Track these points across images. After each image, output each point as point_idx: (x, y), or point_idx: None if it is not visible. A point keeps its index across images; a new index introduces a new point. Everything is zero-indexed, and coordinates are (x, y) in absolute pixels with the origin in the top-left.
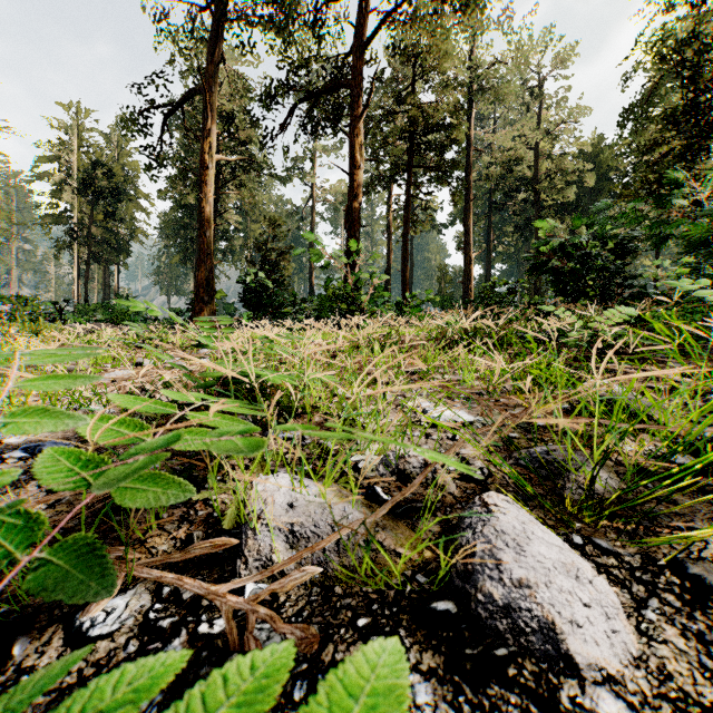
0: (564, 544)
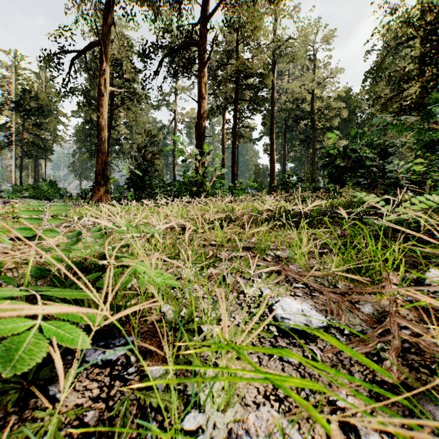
0: None
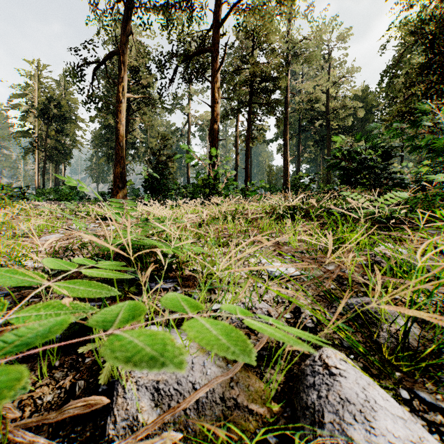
0: (404, 412)
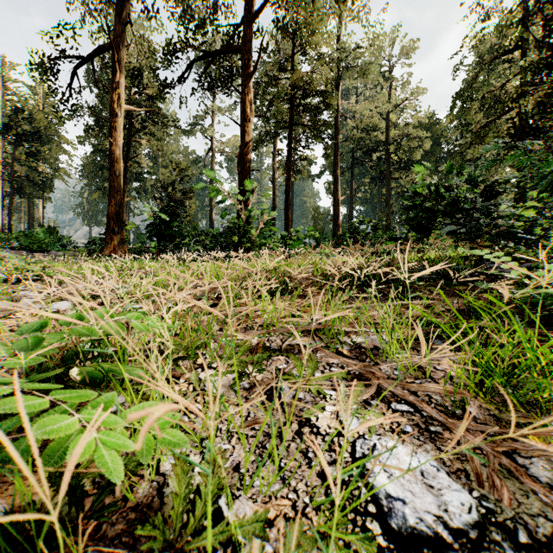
0: None
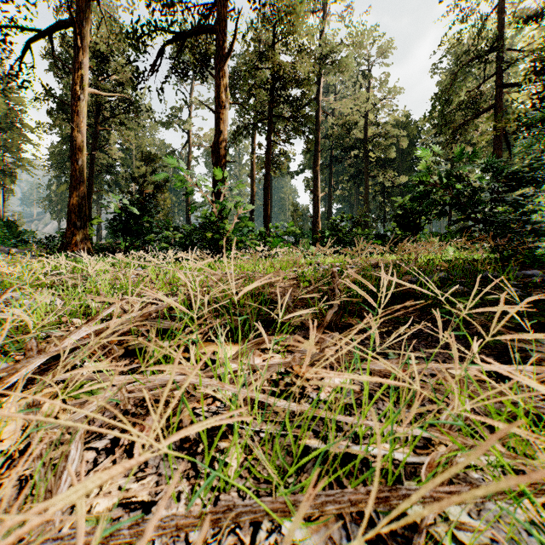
0: None
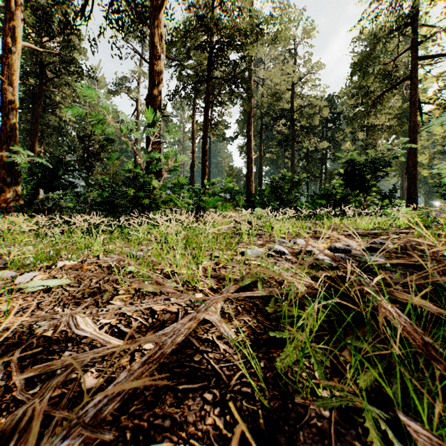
0: None
